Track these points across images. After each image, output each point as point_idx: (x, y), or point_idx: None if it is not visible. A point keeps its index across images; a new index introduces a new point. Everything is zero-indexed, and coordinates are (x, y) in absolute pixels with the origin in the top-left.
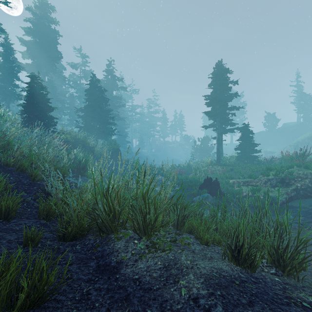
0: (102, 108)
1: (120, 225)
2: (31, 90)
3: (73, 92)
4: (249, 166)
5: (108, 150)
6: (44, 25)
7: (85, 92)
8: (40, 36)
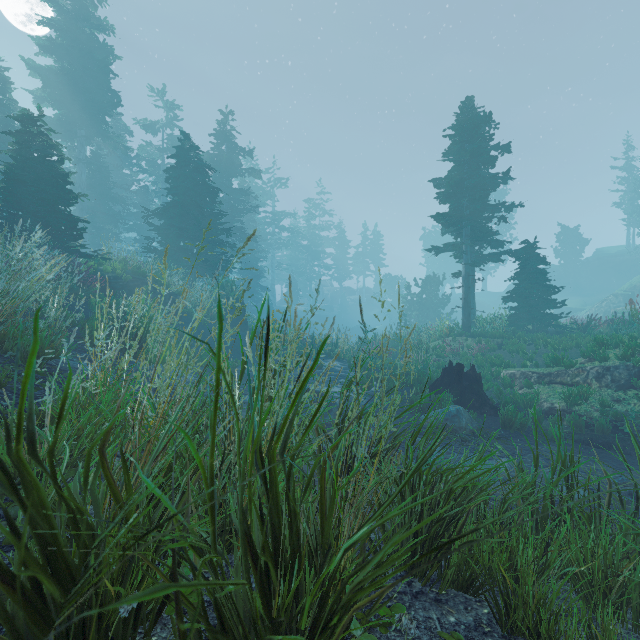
0: (203, 210)
1: (121, 634)
2: (22, 153)
3: (150, 186)
4: (544, 338)
5: (216, 303)
6: (80, 33)
7: (166, 173)
8: (72, 58)
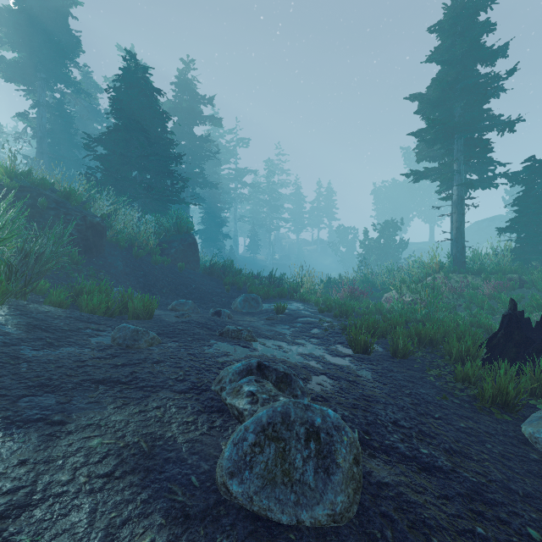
0: (148, 134)
1: None
2: None
3: None
4: None
5: (159, 236)
6: None
7: (108, 93)
8: (32, 1)
